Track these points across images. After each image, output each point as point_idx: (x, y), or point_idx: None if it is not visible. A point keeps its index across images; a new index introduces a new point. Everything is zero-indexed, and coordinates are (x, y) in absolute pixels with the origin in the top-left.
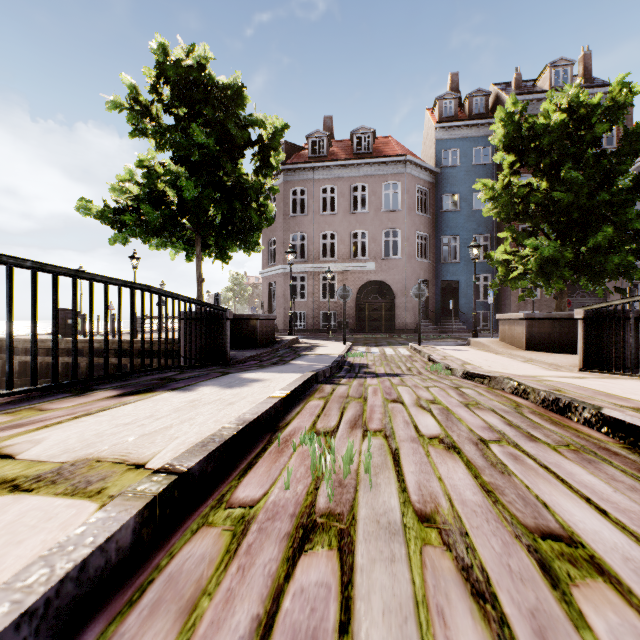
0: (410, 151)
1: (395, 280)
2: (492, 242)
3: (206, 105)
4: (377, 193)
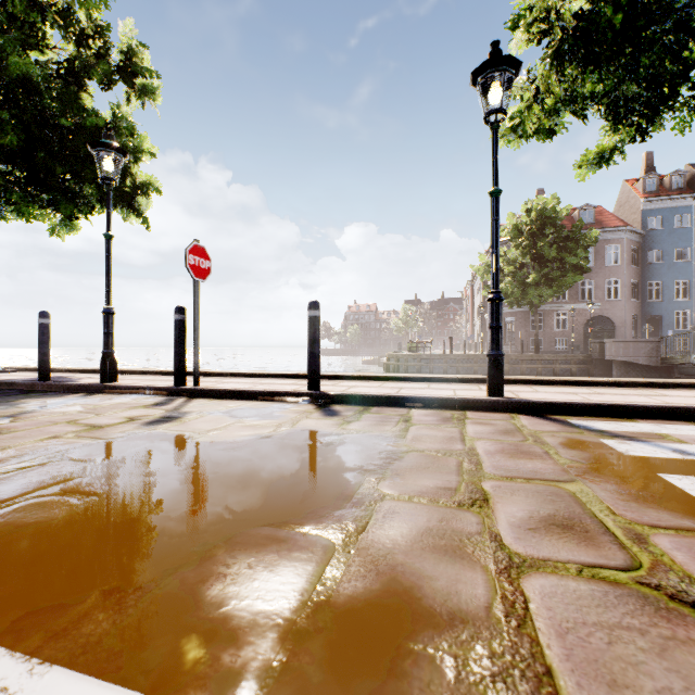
0: (618, 218)
1: (616, 316)
2: (690, 286)
3: (548, 223)
4: (601, 253)
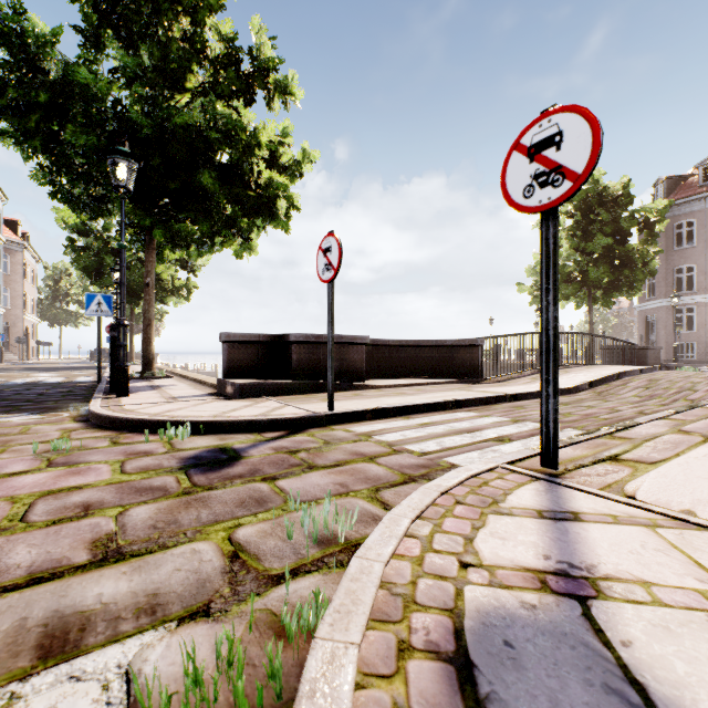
0: None
1: None
2: None
3: (597, 205)
4: None
